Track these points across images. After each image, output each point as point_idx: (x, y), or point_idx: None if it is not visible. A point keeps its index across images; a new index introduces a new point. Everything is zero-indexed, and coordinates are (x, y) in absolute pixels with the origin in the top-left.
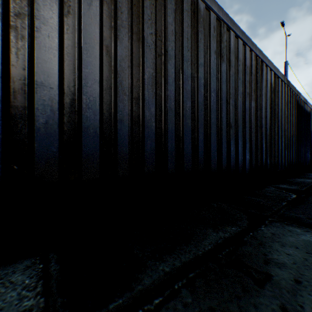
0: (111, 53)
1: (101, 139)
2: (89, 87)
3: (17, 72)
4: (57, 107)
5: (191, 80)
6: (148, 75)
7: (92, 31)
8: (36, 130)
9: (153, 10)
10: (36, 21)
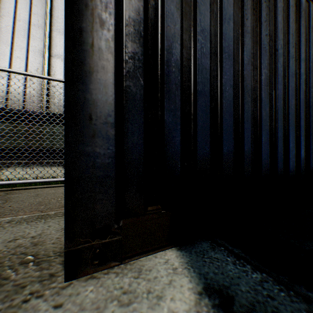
0: (239, 58)
1: (233, 139)
2: (227, 91)
3: (186, 84)
4: (208, 112)
5: (294, 77)
6: (264, 76)
7: (229, 41)
8: (197, 132)
9: (267, 11)
10: (197, 38)
